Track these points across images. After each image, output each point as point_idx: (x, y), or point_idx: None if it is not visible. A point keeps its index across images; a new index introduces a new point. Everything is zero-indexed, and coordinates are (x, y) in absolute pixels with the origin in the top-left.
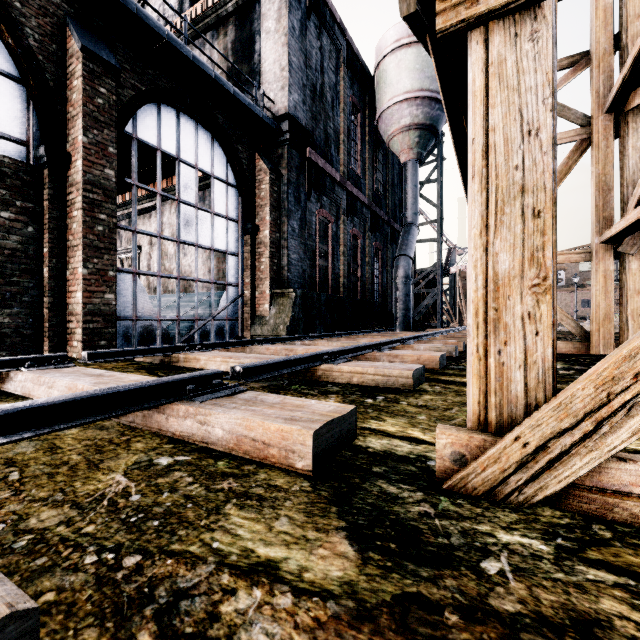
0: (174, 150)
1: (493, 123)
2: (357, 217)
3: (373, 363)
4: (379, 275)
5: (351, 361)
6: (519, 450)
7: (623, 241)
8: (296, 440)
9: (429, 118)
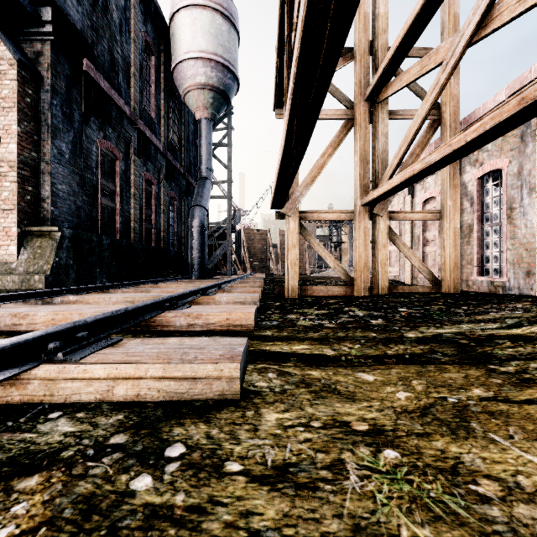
0: None
1: None
2: (151, 161)
3: (162, 342)
4: (175, 224)
5: (120, 341)
6: None
7: (376, 205)
8: None
9: (222, 84)
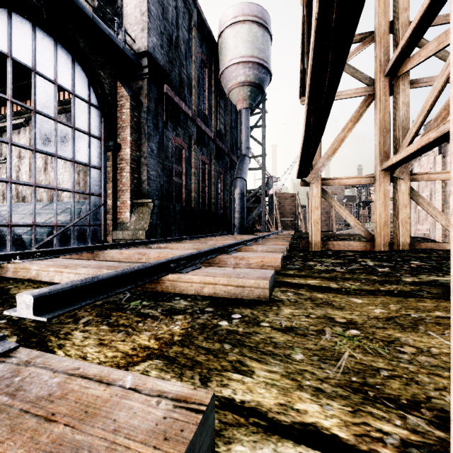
0: (29, 61)
1: None
2: (205, 147)
3: (224, 269)
4: (221, 193)
5: (201, 267)
6: None
7: (396, 169)
8: None
9: (258, 78)
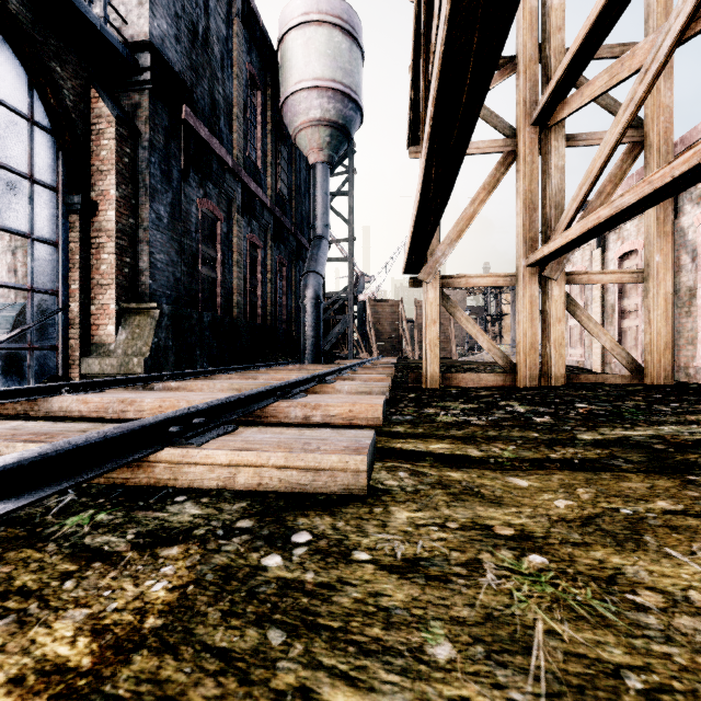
0: None
1: None
2: (256, 220)
3: (280, 432)
4: (284, 296)
5: (236, 429)
6: None
7: (547, 265)
8: None
9: (342, 117)
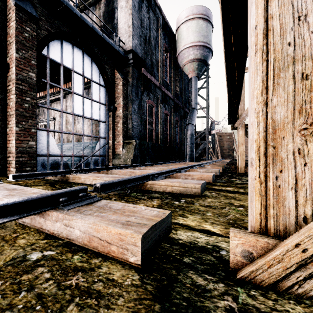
0: (70, 65)
1: (271, 12)
2: (167, 104)
3: (177, 180)
4: (178, 134)
5: (165, 178)
6: (299, 254)
7: None
8: (129, 241)
9: (203, 56)
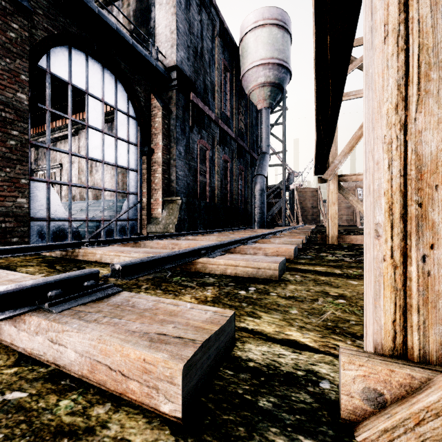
0: (83, 85)
1: None
2: (227, 147)
3: (243, 256)
4: (242, 189)
5: (225, 254)
6: None
7: None
8: (161, 375)
9: (277, 78)
